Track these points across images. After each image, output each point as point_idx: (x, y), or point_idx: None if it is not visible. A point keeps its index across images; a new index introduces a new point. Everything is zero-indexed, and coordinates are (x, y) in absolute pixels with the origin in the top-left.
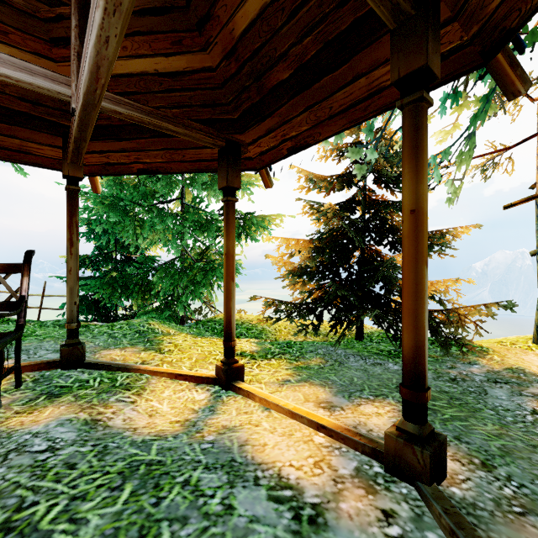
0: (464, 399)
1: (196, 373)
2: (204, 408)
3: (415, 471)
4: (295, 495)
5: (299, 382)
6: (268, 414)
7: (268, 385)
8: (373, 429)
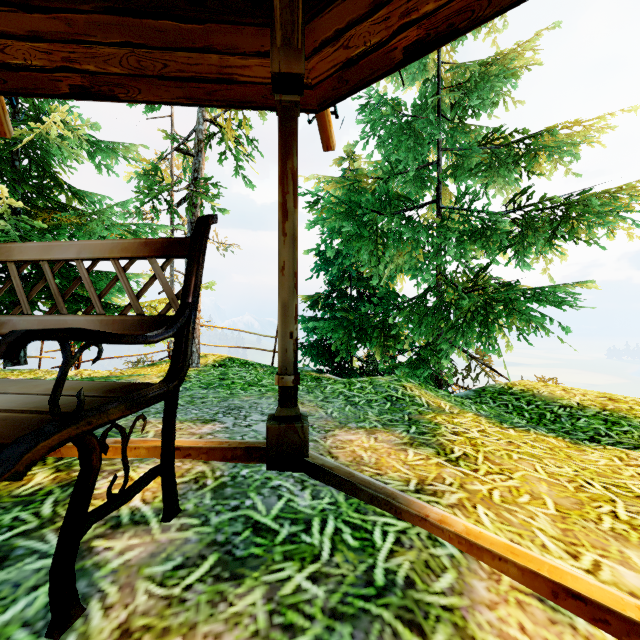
0: None
1: None
2: None
3: None
4: None
5: None
6: None
7: None
8: None
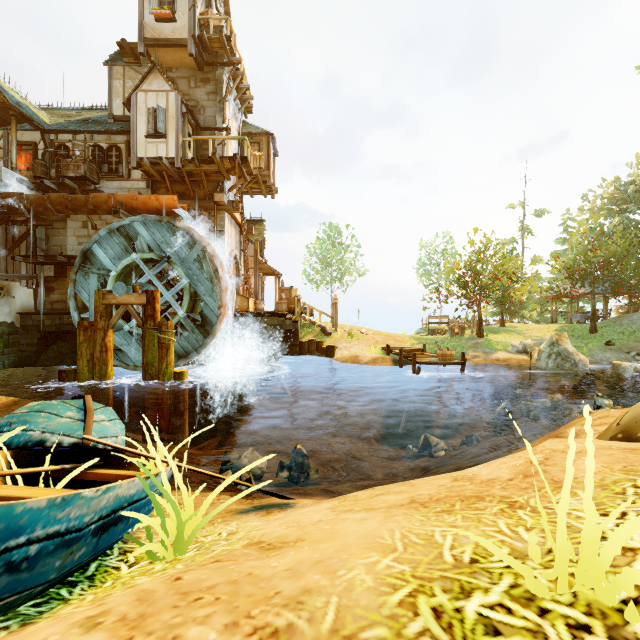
0: None
1: None
2: None
3: None
4: None
5: None
6: None
7: None
8: None
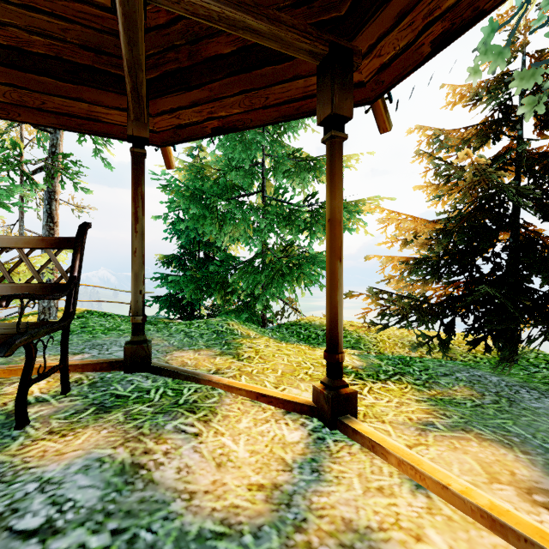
0: None
1: (284, 395)
2: (301, 461)
3: None
4: None
5: (454, 431)
6: (427, 502)
7: (398, 428)
8: None
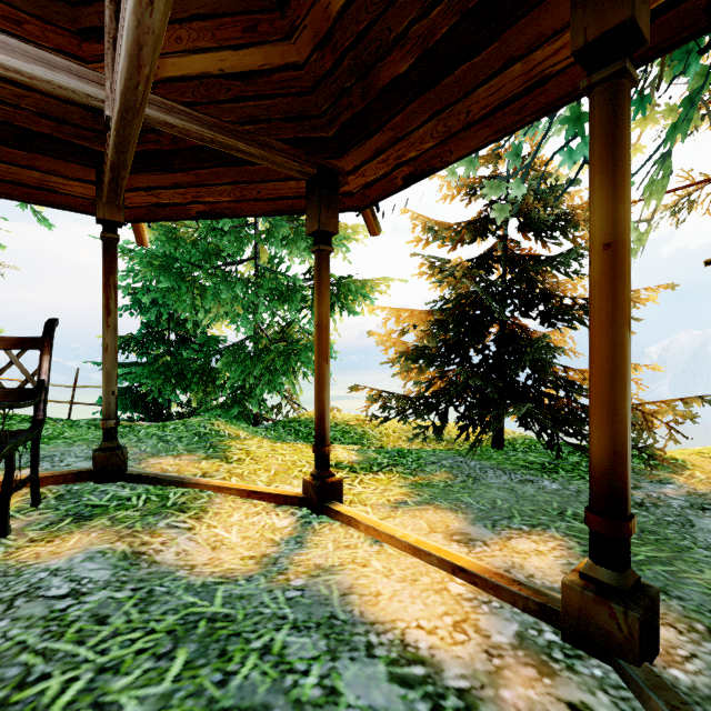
0: (661, 533)
1: (276, 490)
2: (288, 538)
3: (614, 642)
4: (430, 674)
5: (420, 505)
6: (379, 548)
7: (376, 508)
8: (535, 575)
